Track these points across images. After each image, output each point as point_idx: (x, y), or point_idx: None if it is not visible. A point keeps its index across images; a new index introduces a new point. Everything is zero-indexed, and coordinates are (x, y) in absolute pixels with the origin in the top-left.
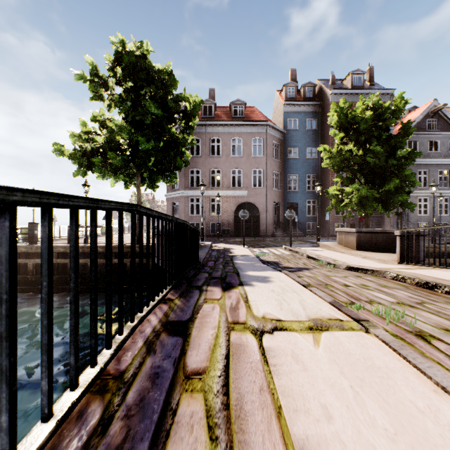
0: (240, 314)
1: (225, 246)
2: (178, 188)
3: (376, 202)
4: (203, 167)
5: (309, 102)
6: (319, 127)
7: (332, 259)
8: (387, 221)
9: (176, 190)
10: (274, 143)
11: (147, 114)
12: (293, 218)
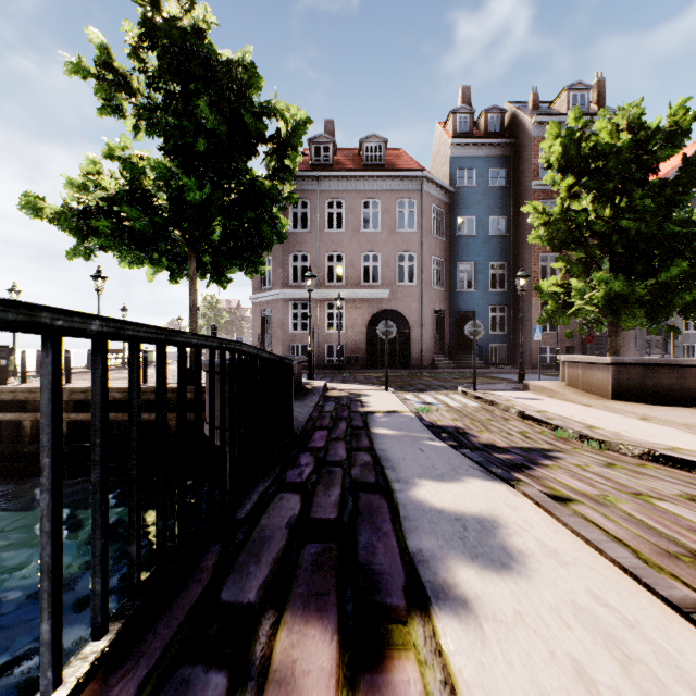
0: None
1: (351, 389)
2: (272, 285)
3: (640, 306)
4: (314, 250)
5: (493, 139)
6: (511, 182)
7: (579, 422)
8: (629, 341)
9: (267, 290)
10: (435, 208)
11: (199, 133)
12: (480, 336)
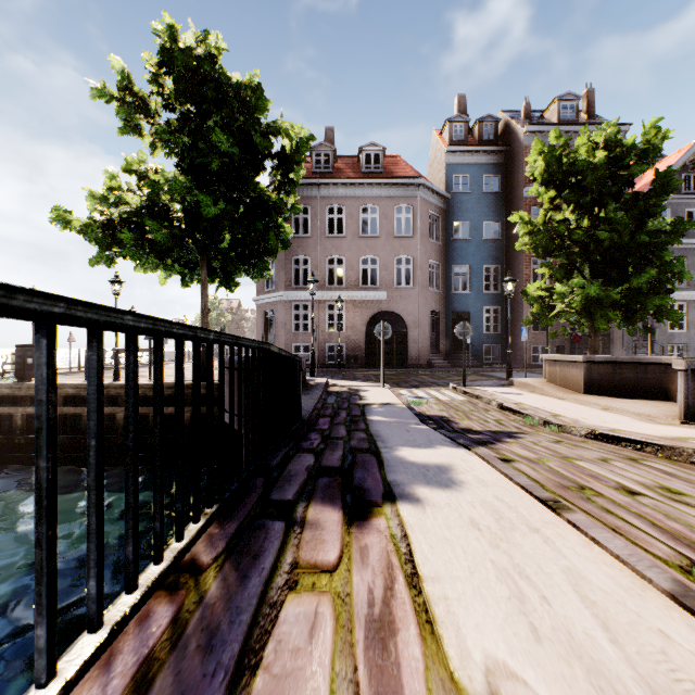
0: (403, 677)
1: (351, 385)
2: (275, 287)
3: (614, 310)
4: (315, 254)
5: (487, 147)
6: (505, 188)
7: (548, 412)
8: (617, 341)
9: (270, 292)
10: (431, 214)
11: (214, 154)
12: (469, 337)
